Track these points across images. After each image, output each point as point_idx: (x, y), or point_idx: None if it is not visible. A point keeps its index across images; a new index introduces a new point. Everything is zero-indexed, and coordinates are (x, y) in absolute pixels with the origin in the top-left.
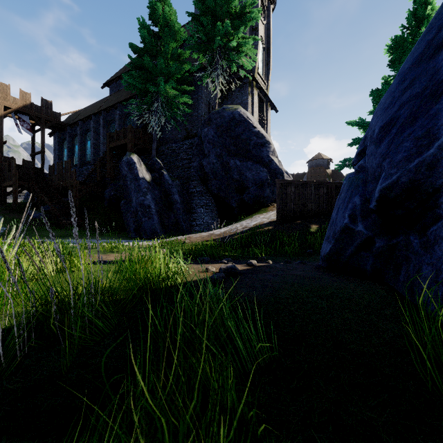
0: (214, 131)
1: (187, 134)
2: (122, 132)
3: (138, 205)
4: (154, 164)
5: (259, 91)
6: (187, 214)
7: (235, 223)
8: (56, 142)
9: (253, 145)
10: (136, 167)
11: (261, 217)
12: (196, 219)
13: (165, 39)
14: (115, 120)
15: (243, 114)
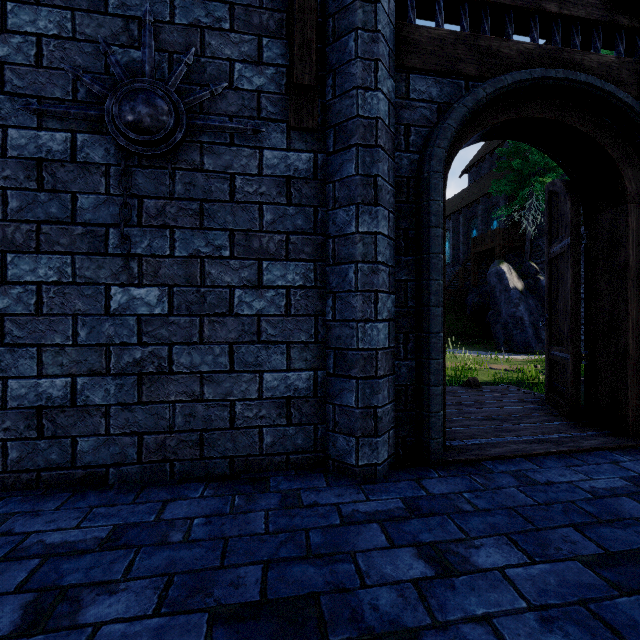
0: None
1: None
2: (488, 236)
3: (508, 317)
4: (526, 269)
5: None
6: None
7: None
8: None
9: None
10: (506, 277)
11: None
12: None
13: None
14: (477, 216)
15: None
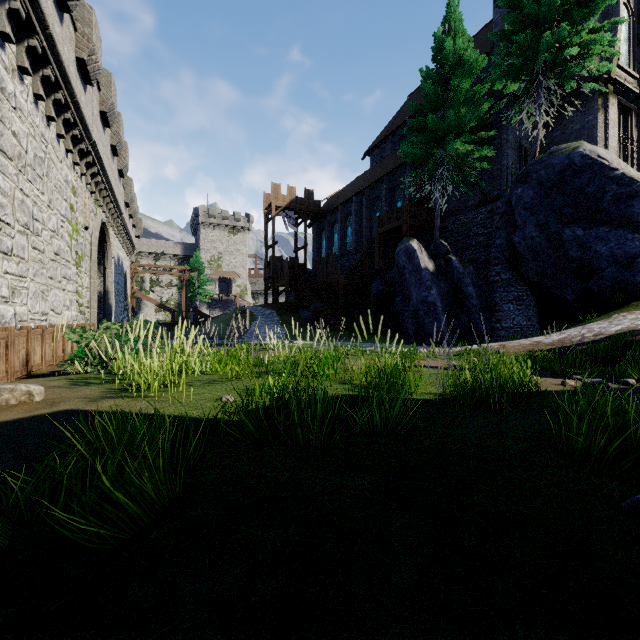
0: (533, 191)
1: (484, 198)
2: (395, 213)
3: (419, 303)
4: (437, 248)
5: (621, 95)
6: (486, 312)
7: (576, 327)
8: (315, 234)
9: (611, 198)
10: (417, 255)
11: (629, 318)
12: (500, 320)
13: (455, 82)
14: (381, 196)
15: (589, 154)
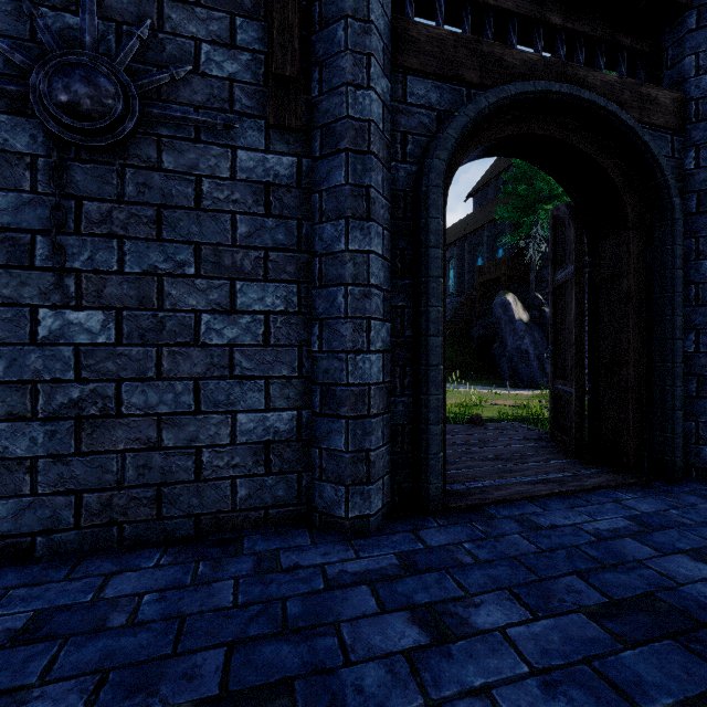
0: None
1: None
2: (494, 264)
3: (513, 350)
4: (532, 300)
5: None
6: None
7: None
8: None
9: None
10: (511, 308)
11: None
12: None
13: None
14: (483, 243)
15: None
